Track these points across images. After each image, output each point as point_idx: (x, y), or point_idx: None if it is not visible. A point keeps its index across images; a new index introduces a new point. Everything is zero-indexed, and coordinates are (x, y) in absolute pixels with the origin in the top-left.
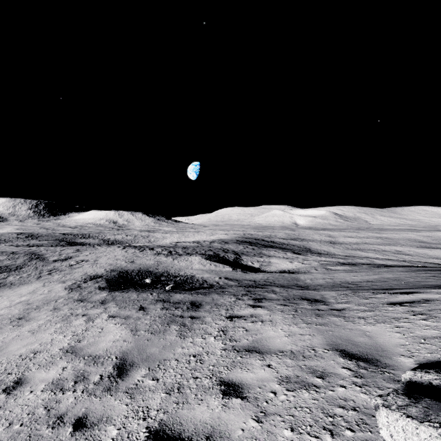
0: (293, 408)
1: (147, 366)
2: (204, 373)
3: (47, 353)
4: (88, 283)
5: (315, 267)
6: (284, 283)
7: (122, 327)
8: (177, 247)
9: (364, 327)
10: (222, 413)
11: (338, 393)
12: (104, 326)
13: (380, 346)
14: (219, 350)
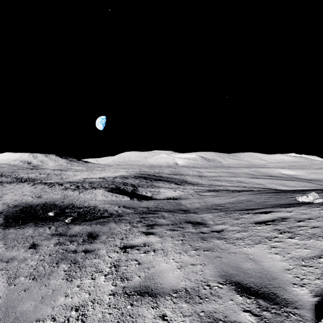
0: None
1: None
2: None
3: None
4: None
5: (191, 194)
6: (170, 208)
7: None
8: (85, 182)
9: (245, 249)
10: None
11: None
12: None
13: (268, 272)
14: (107, 295)
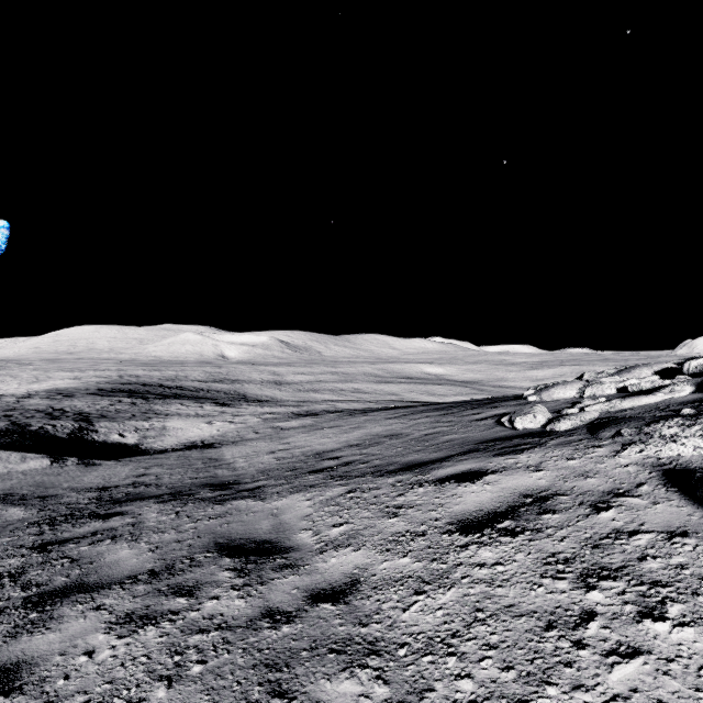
0: None
1: None
2: None
3: None
4: None
5: (254, 428)
6: (183, 480)
7: None
8: None
9: None
10: None
11: None
12: None
13: None
14: None
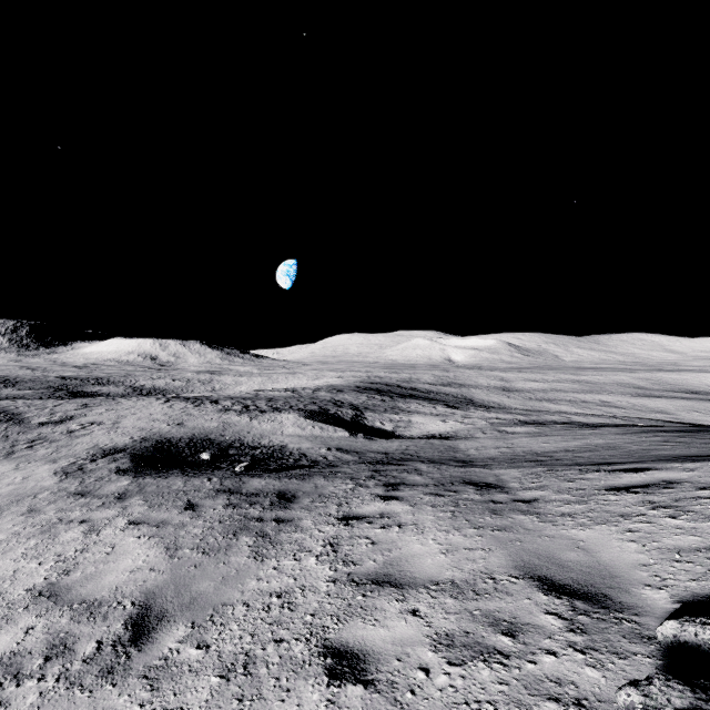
0: (463, 706)
1: (190, 618)
2: (295, 631)
3: (0, 598)
4: (98, 463)
5: (482, 429)
6: (434, 456)
7: (150, 543)
8: (258, 398)
9: (573, 532)
10: None
11: (545, 667)
12: (117, 543)
13: (606, 567)
14: (324, 582)
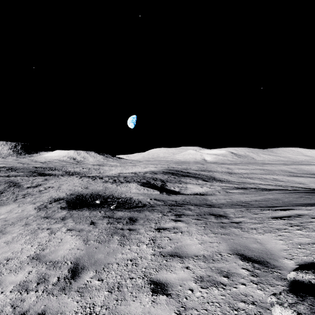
0: (206, 303)
1: (95, 269)
2: (138, 274)
3: (17, 259)
4: (52, 204)
5: (218, 191)
6: (197, 202)
7: (76, 238)
8: (120, 176)
9: (256, 236)
10: (151, 308)
11: (240, 289)
12: (63, 238)
13: (269, 250)
14: (150, 255)
